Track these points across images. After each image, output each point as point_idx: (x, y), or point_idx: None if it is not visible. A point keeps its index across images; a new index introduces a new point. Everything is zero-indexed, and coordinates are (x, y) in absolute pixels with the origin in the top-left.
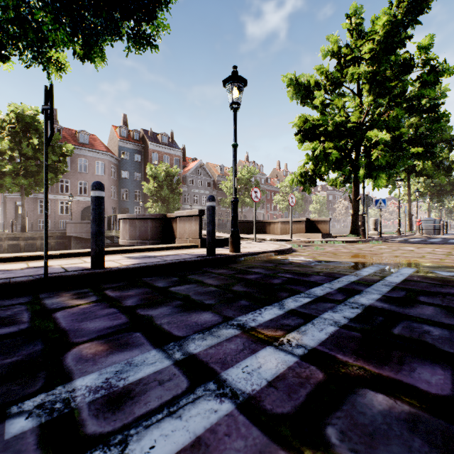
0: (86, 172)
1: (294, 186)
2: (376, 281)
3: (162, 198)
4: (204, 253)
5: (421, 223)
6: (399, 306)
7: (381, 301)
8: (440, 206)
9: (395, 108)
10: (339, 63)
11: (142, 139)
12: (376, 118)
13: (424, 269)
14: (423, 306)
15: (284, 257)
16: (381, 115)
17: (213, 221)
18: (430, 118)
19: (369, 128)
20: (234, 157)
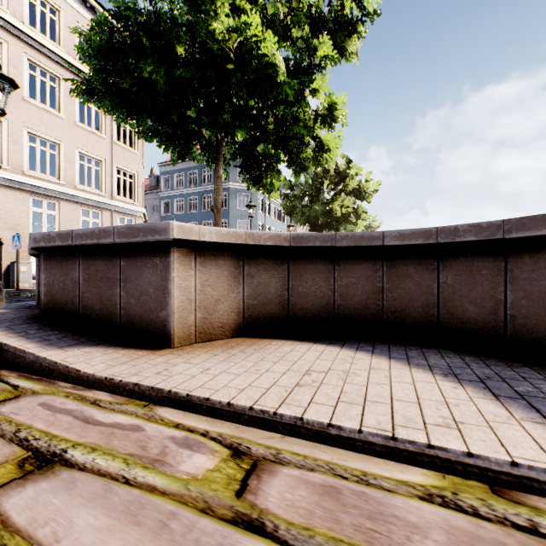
0: None
1: None
2: None
3: None
4: None
5: None
6: None
7: None
8: None
9: None
10: None
11: None
12: None
13: None
14: None
15: None
16: None
17: None
18: None
19: None
20: None
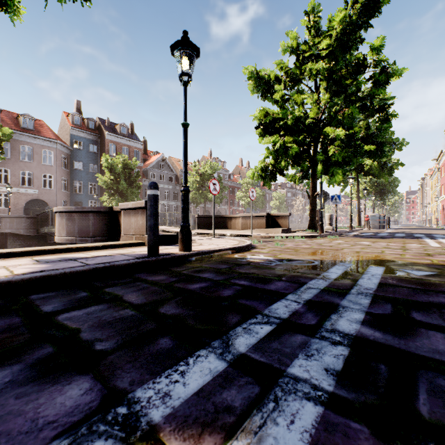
0: (31, 161)
1: (255, 183)
2: (349, 287)
3: (119, 192)
4: (147, 253)
5: (369, 219)
6: (395, 333)
7: (369, 326)
8: (382, 203)
9: (350, 106)
10: (298, 60)
11: (99, 128)
12: (333, 114)
13: (392, 267)
14: (427, 333)
15: (242, 255)
16: (337, 112)
17: (155, 214)
18: (381, 118)
19: (326, 125)
20: (184, 138)
